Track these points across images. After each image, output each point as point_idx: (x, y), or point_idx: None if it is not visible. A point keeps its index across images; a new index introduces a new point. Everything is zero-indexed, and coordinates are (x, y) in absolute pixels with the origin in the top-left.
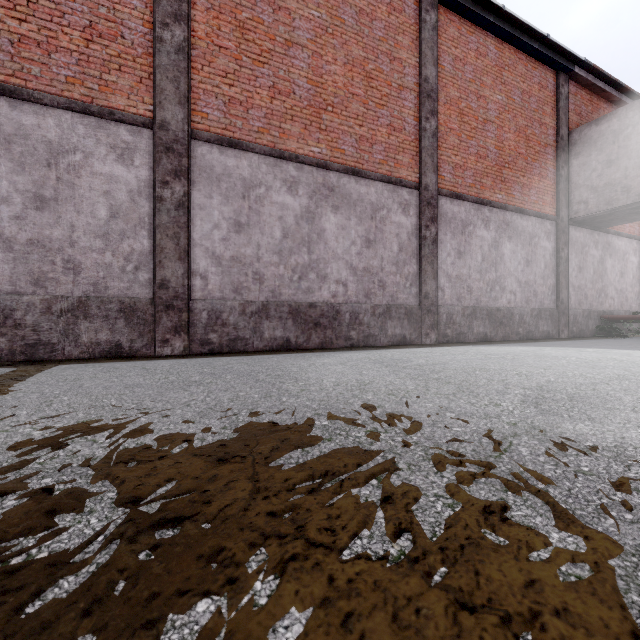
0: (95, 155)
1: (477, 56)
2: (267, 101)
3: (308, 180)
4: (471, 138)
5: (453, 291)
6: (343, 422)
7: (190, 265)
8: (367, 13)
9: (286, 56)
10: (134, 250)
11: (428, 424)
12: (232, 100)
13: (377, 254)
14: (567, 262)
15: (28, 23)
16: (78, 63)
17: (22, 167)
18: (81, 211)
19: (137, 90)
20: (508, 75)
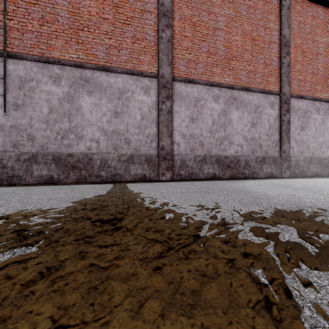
0: (135, 92)
1: (312, 19)
2: (205, 59)
3: (224, 95)
4: (309, 64)
5: (298, 148)
6: (318, 210)
7: (172, 139)
8: (252, 7)
9: (214, 36)
10: (150, 133)
11: None
12: (190, 60)
13: (257, 130)
14: None
15: (112, 39)
16: (129, 53)
17: (110, 100)
18: (130, 117)
19: (151, 61)
20: None
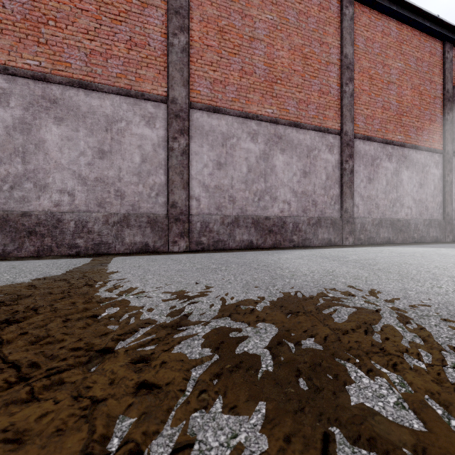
0: (133, 122)
1: (382, 36)
2: (237, 80)
3: (264, 132)
4: (378, 96)
5: (365, 207)
6: (342, 295)
7: (189, 192)
8: (304, 13)
9: (250, 48)
10: (155, 183)
11: (401, 298)
12: (215, 81)
13: (311, 182)
14: (452, 184)
15: (95, 41)
16: (123, 64)
17: (92, 132)
18: (125, 159)
19: (157, 79)
20: (406, 47)
